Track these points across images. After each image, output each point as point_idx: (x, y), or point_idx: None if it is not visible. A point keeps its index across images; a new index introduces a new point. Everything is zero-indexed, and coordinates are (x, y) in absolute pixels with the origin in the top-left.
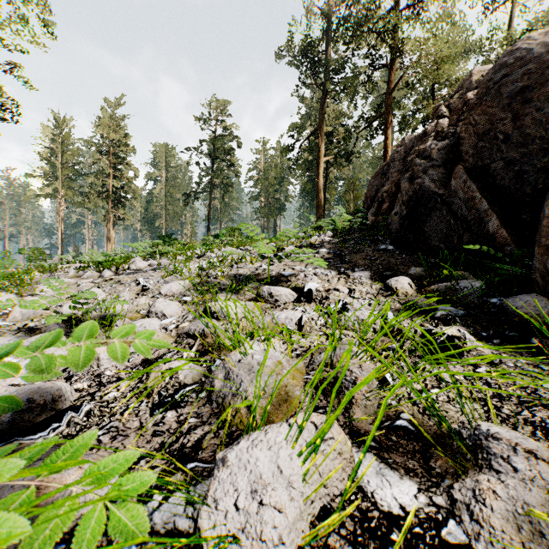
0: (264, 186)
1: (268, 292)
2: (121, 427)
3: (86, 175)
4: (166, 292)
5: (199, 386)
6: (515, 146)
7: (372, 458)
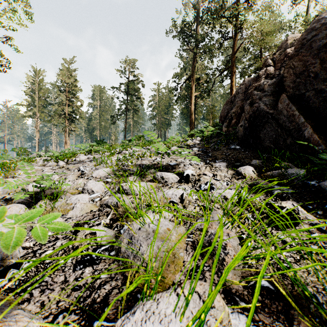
0: (158, 110)
1: (161, 176)
2: (50, 281)
3: (52, 104)
4: (96, 175)
5: (111, 246)
6: (322, 80)
7: (245, 320)
